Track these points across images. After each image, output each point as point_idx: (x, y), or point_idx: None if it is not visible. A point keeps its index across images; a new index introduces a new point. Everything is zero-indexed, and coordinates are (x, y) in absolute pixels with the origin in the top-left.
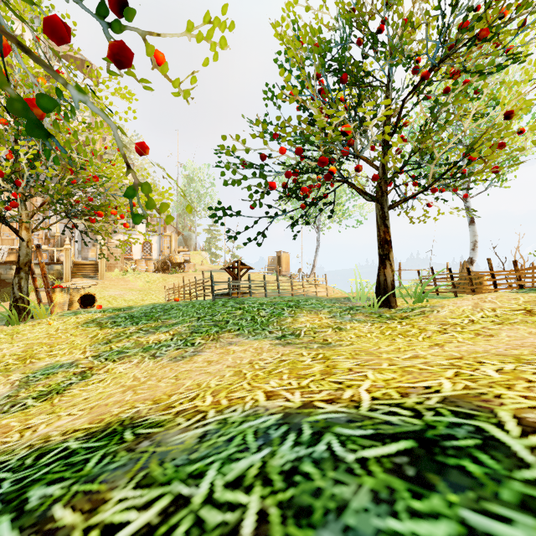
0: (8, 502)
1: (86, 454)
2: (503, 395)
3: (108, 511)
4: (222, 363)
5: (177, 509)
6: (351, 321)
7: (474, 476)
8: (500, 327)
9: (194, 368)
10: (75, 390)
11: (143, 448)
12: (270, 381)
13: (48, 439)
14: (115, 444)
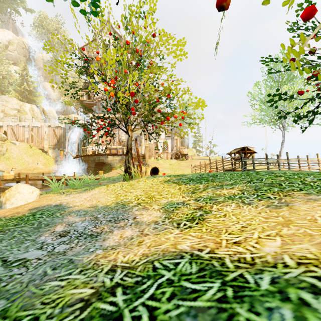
0: None
1: None
2: None
3: None
4: None
5: None
6: None
7: None
8: None
9: None
10: (213, 220)
11: None
12: None
13: None
14: None
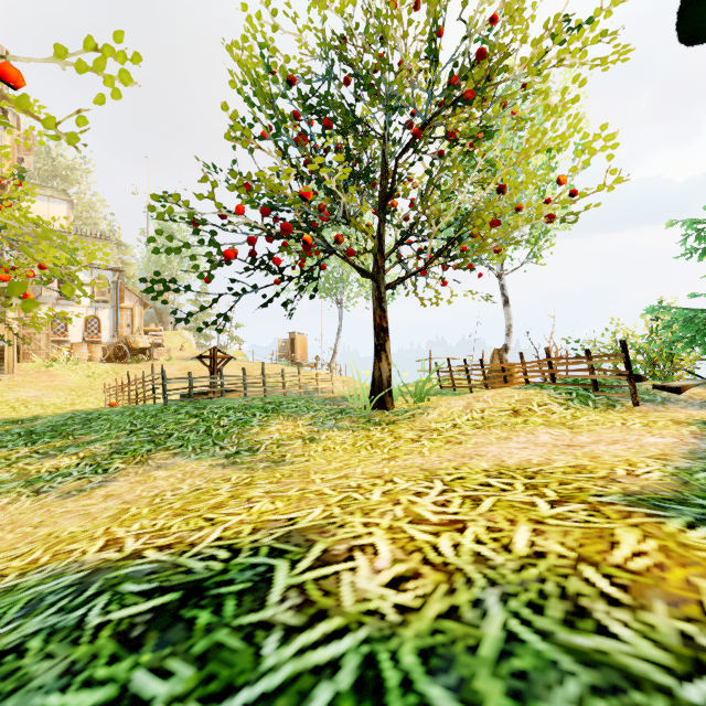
0: None
1: None
2: (349, 524)
3: None
4: (121, 498)
5: None
6: (331, 428)
7: (194, 628)
8: (476, 431)
9: (77, 508)
10: None
11: None
12: (137, 523)
13: None
14: None
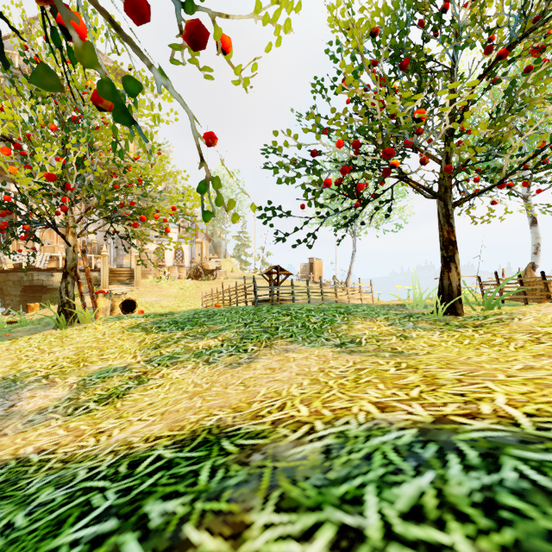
0: (125, 517)
1: (190, 465)
2: None
3: (257, 539)
4: (288, 371)
5: (352, 544)
6: (415, 328)
7: None
8: None
9: (259, 375)
10: (135, 395)
11: (258, 462)
12: (366, 391)
13: (131, 445)
14: (218, 455)
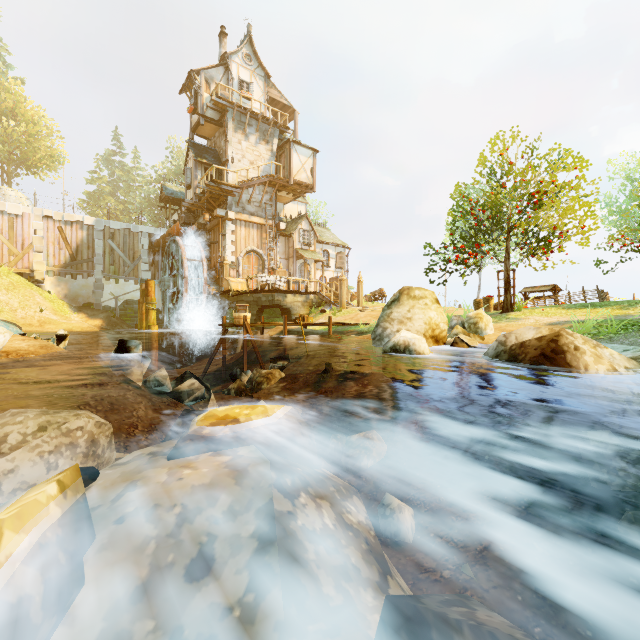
0: None
1: None
2: None
3: None
4: None
5: None
6: None
7: None
8: None
9: None
10: None
11: None
12: None
13: None
14: None
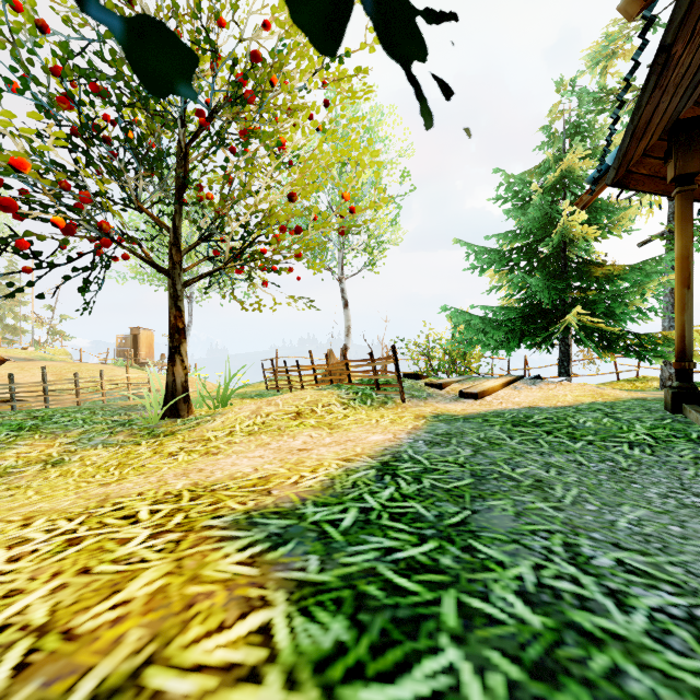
0: None
1: None
2: None
3: None
4: None
5: None
6: (95, 446)
7: None
8: (245, 438)
9: None
10: None
11: None
12: None
13: None
14: None
